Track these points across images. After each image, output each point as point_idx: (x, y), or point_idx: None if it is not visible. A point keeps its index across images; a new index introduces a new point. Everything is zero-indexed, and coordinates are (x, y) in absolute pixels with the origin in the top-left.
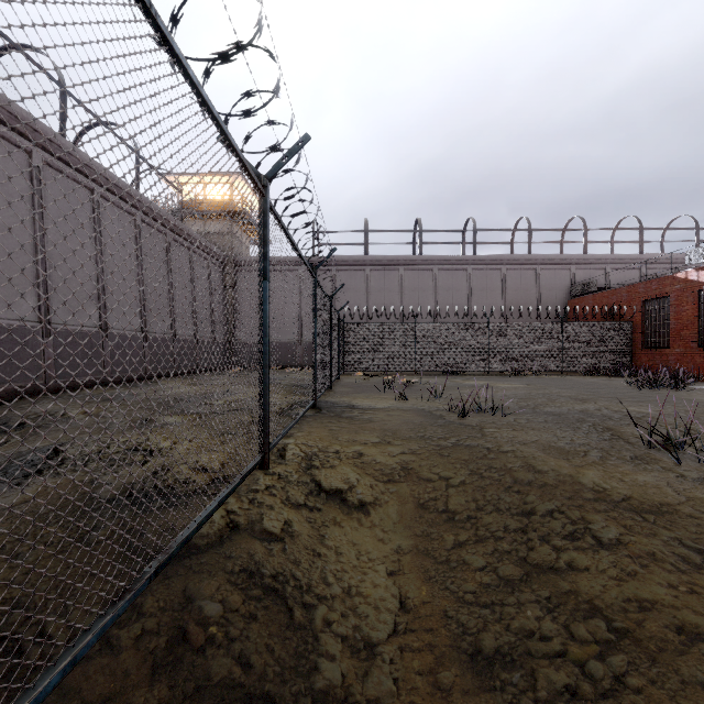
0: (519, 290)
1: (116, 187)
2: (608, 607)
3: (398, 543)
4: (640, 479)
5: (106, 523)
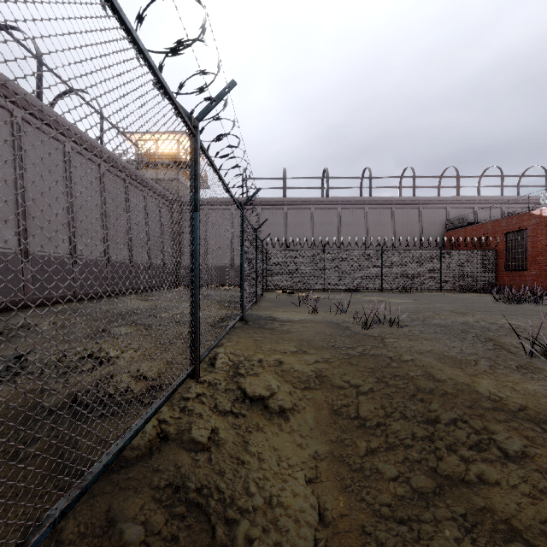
0: (406, 225)
1: (83, 141)
2: (528, 530)
3: (315, 449)
4: (530, 388)
5: None
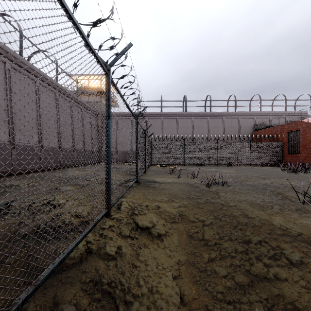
0: (230, 128)
1: (46, 80)
2: (305, 309)
3: (178, 258)
4: (304, 222)
5: None
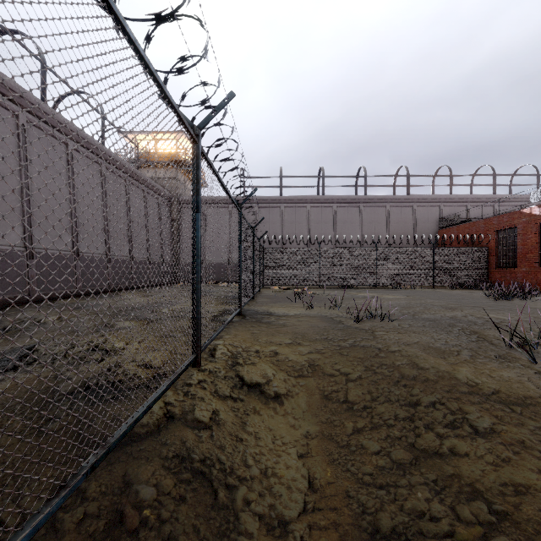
0: (400, 223)
1: (85, 142)
2: (488, 491)
3: (307, 429)
4: (505, 375)
5: (40, 428)
